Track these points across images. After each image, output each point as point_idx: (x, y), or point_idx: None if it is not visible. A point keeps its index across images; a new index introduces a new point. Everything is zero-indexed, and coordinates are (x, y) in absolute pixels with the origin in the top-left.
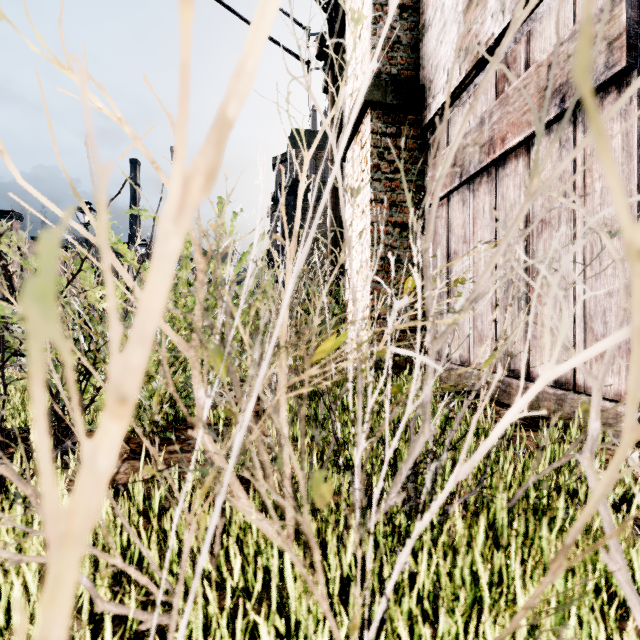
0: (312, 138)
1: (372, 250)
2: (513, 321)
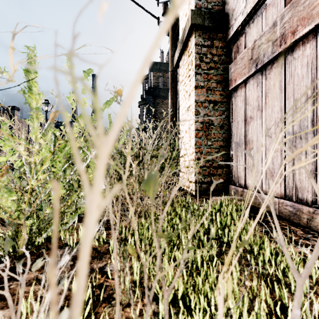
0: (161, 66)
1: (195, 117)
2: None
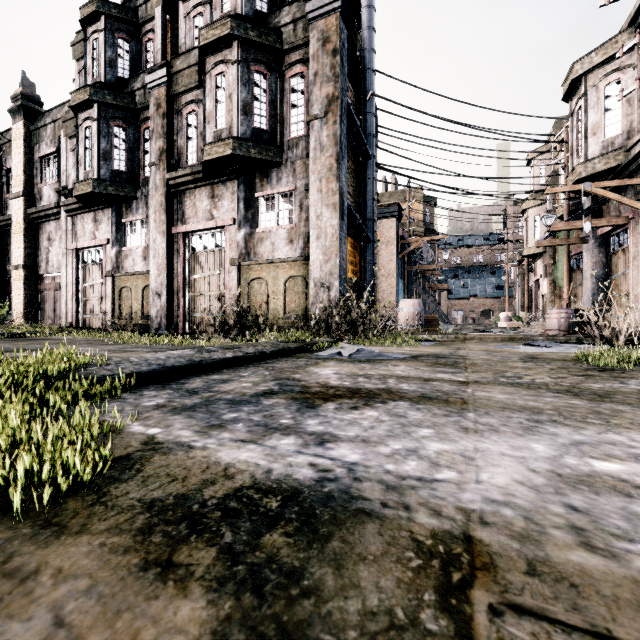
0: None
1: (24, 300)
2: (53, 315)
